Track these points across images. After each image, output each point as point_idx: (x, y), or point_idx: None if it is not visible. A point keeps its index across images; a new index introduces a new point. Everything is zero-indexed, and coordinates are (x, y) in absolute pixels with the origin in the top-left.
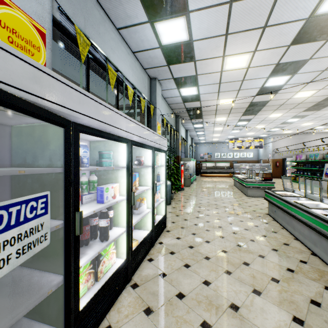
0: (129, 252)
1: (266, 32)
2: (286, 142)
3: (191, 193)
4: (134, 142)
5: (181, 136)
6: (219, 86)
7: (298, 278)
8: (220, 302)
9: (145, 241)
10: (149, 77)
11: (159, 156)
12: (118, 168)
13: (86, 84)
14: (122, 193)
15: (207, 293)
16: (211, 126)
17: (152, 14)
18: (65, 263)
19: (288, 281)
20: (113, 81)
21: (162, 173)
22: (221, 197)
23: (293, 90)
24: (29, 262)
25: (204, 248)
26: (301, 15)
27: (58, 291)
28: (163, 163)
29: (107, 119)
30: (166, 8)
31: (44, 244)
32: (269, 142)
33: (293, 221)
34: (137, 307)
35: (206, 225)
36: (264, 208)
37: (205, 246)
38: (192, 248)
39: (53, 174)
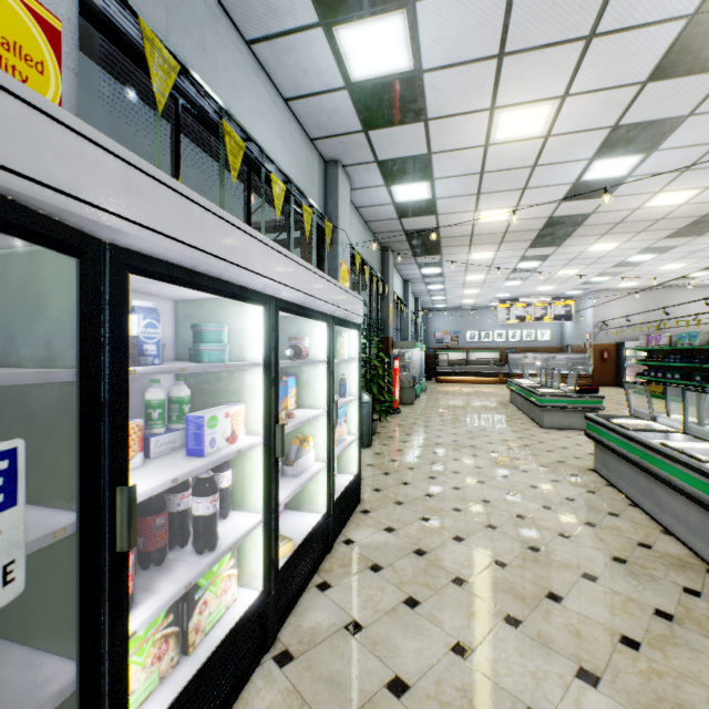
0: (271, 573)
1: (594, 50)
2: (625, 307)
3: (417, 420)
4: (282, 302)
5: (393, 294)
6: (479, 181)
7: (686, 636)
8: (498, 705)
9: (312, 541)
10: (323, 158)
11: (344, 336)
12: (242, 368)
13: (173, 167)
14: (254, 429)
15: (464, 679)
16: (461, 272)
17: (329, 5)
18: (83, 633)
19: (662, 646)
20: (235, 162)
21: (351, 377)
22: (484, 430)
23: (646, 189)
24: None
25: (451, 556)
26: (678, 6)
27: (67, 704)
28: (354, 354)
29: (211, 241)
30: None
31: (1, 596)
32: (586, 307)
33: (659, 490)
34: None
35: (454, 498)
36: (584, 456)
37: (453, 550)
38: (423, 556)
39: (54, 386)
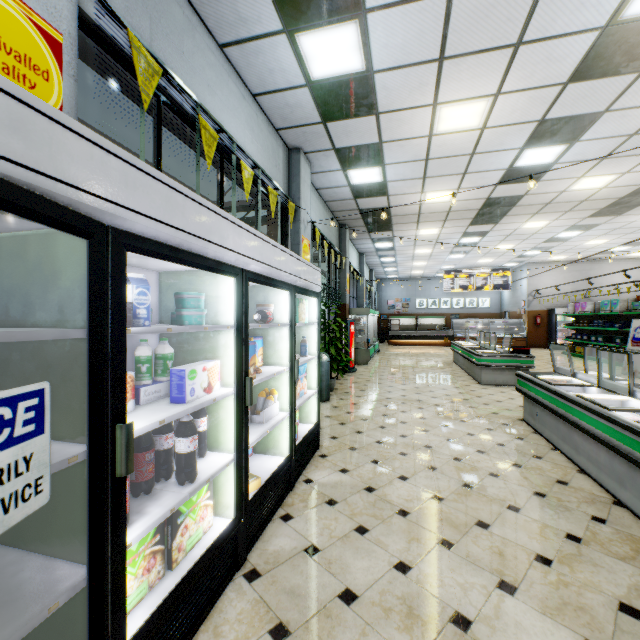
0: (242, 504)
1: (521, 55)
2: (555, 278)
3: (371, 378)
4: (251, 274)
5: (349, 265)
6: (425, 166)
7: (590, 554)
8: (431, 609)
9: (276, 479)
10: (287, 146)
11: (305, 303)
12: (217, 329)
13: (156, 156)
14: (227, 382)
15: (403, 590)
16: (410, 246)
17: (292, 15)
18: (91, 540)
19: (570, 562)
20: (210, 151)
21: (311, 338)
22: (429, 386)
23: (571, 174)
24: (16, 535)
25: (396, 492)
26: (591, 19)
27: (77, 600)
28: (314, 319)
29: (192, 223)
30: (319, 4)
31: (33, 503)
32: (521, 278)
33: (576, 435)
34: (256, 624)
35: (401, 444)
36: (515, 408)
37: (398, 487)
38: (372, 492)
39: (66, 342)
